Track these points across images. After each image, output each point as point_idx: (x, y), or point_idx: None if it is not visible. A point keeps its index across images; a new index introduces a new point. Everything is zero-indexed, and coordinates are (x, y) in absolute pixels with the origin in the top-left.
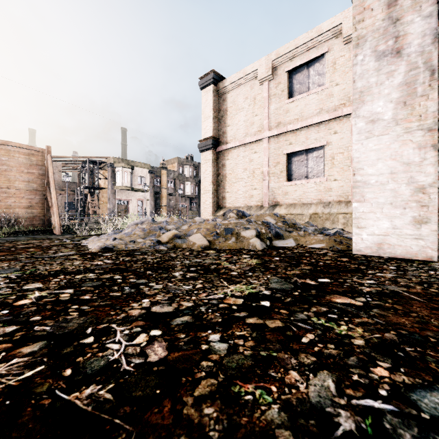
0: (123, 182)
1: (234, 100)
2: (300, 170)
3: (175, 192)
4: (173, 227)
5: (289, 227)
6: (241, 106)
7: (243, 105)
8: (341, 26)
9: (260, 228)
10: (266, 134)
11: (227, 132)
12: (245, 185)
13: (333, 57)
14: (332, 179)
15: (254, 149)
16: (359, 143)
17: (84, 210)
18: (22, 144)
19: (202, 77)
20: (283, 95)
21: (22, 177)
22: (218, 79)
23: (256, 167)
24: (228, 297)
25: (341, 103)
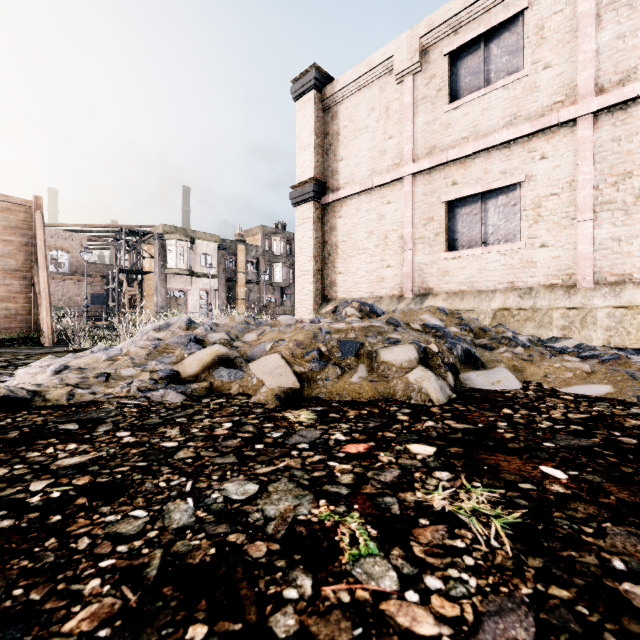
0: (178, 263)
1: (351, 115)
2: (473, 230)
3: (259, 278)
4: (222, 337)
5: (474, 336)
6: (364, 124)
7: (366, 123)
8: None
9: (424, 339)
10: (409, 169)
11: (339, 170)
12: (371, 260)
13: (537, 16)
14: (536, 244)
15: (386, 196)
16: None
17: (117, 306)
18: None
19: (297, 78)
20: (440, 98)
21: None
22: (324, 80)
23: (390, 229)
24: None
25: (556, 102)
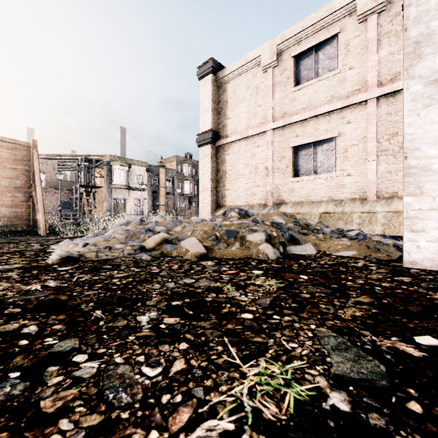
0: (120, 181)
1: (234, 90)
2: (308, 165)
3: (174, 191)
4: (163, 228)
5: (301, 228)
6: (243, 96)
7: (244, 96)
8: (356, 2)
9: (270, 230)
10: (270, 126)
11: (227, 124)
12: (247, 182)
13: (345, 38)
14: (345, 174)
15: (256, 142)
16: (413, 114)
17: (79, 210)
18: (5, 137)
19: (200, 66)
20: (289, 83)
21: (4, 173)
22: (217, 68)
23: (259, 162)
24: (246, 433)
25: (356, 89)
